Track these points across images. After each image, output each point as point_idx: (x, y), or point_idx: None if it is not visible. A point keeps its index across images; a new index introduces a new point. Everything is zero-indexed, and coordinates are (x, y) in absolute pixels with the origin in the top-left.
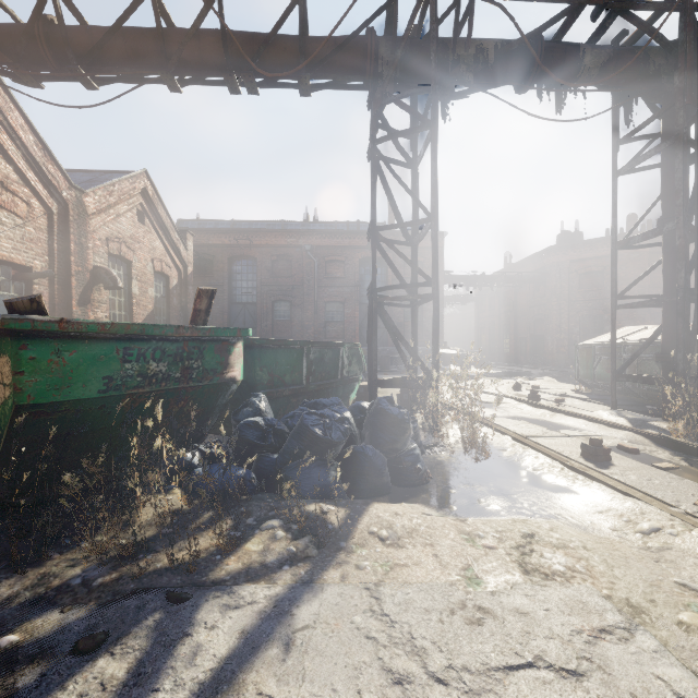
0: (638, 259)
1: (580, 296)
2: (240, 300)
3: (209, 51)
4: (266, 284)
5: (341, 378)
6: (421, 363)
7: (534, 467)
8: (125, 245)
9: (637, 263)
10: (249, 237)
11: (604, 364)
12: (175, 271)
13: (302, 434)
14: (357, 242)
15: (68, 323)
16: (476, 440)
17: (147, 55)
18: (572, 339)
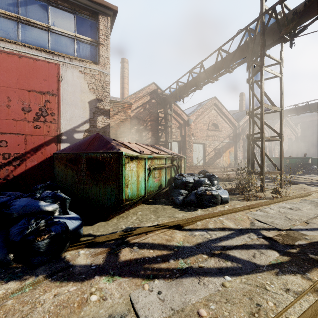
0: None
1: None
2: None
3: (306, 110)
4: None
5: None
6: None
7: None
8: None
9: None
10: None
11: None
12: (293, 136)
13: None
14: None
15: (292, 157)
16: None
17: (293, 113)
18: None
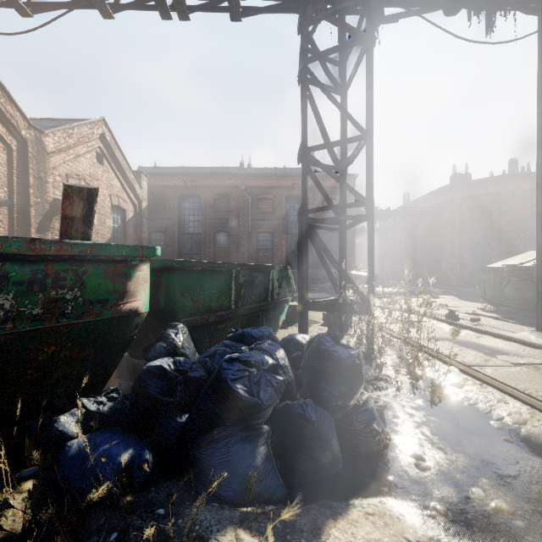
0: (521, 195)
1: (470, 226)
2: (188, 231)
3: None
4: (209, 217)
5: (271, 301)
6: (354, 287)
7: (510, 417)
8: (85, 182)
9: (520, 198)
10: (195, 179)
11: (514, 285)
12: (130, 205)
13: (219, 392)
14: (283, 183)
15: None
16: (421, 373)
17: None
18: (463, 263)
